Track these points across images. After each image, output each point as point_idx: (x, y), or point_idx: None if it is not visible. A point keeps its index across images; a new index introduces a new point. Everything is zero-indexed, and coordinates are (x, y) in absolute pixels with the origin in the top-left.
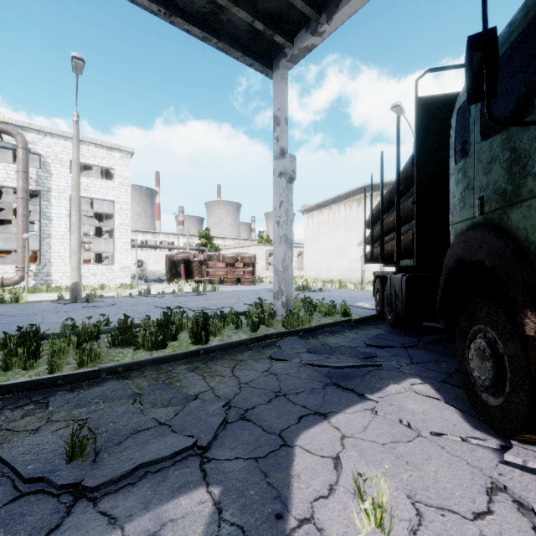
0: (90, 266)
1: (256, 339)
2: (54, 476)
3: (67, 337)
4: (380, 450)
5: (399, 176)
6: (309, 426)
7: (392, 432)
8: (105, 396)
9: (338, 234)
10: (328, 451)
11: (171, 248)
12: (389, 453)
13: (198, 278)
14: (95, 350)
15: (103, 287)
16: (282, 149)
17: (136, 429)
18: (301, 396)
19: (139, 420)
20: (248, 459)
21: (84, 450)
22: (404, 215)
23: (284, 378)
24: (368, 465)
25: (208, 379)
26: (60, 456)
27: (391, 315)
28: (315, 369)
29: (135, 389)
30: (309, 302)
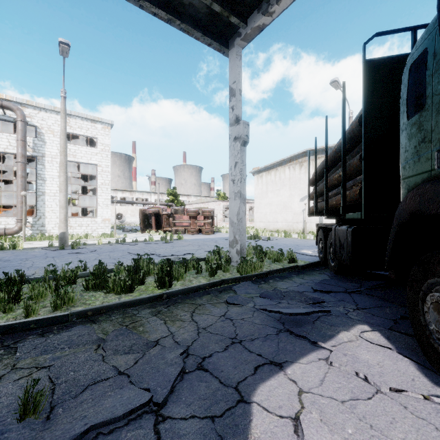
0: (77, 219)
1: (214, 284)
2: (1, 439)
3: (46, 282)
4: (340, 409)
5: (344, 136)
6: (265, 378)
7: (350, 387)
8: (71, 341)
9: (283, 192)
10: (287, 410)
11: (144, 203)
12: (351, 413)
13: (167, 228)
14: (69, 294)
15: (87, 236)
16: (237, 117)
17: (95, 379)
18: (256, 343)
19: (99, 368)
20: (204, 418)
21: (37, 407)
22: (350, 172)
23: (239, 324)
24: (332, 432)
25: (168, 324)
26: (14, 411)
27: (334, 262)
28: (268, 314)
29: (100, 333)
30: (260, 250)
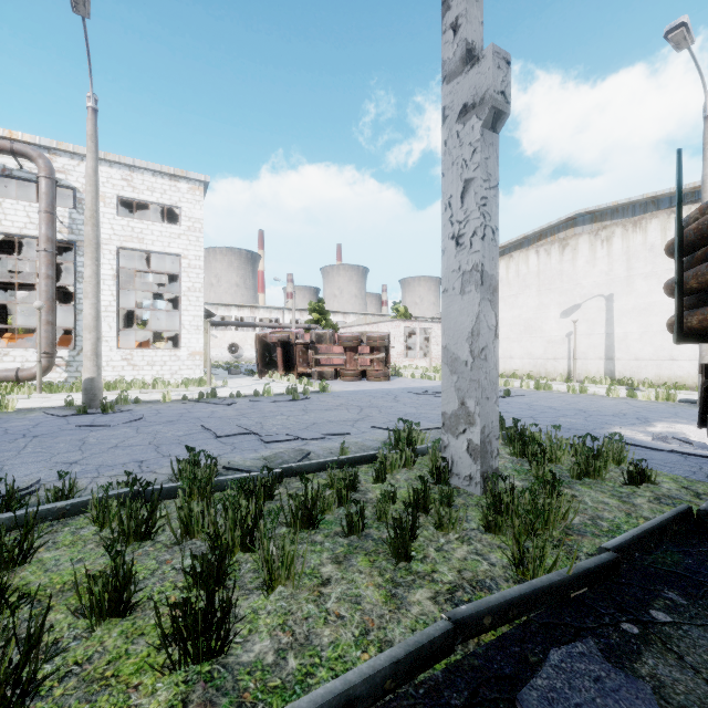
0: (145, 352)
1: (420, 656)
2: None
3: None
4: None
5: None
6: None
7: None
8: None
9: (525, 299)
10: None
11: (271, 326)
12: None
13: (303, 369)
14: None
15: (154, 384)
16: (469, 47)
17: None
18: None
19: None
20: None
21: None
22: None
23: None
24: None
25: None
26: None
27: None
28: None
29: None
30: (523, 435)
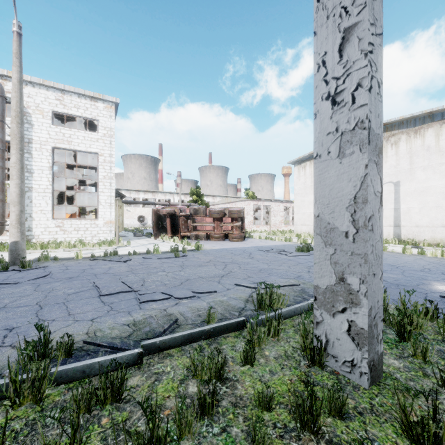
0: (72, 221)
1: None
2: None
3: None
4: None
5: None
6: None
7: None
8: None
9: None
10: None
11: (165, 204)
12: None
13: (184, 233)
14: None
15: (74, 244)
16: None
17: None
18: None
19: None
20: None
21: None
22: None
23: None
24: None
25: None
26: None
27: None
28: None
29: None
30: None
